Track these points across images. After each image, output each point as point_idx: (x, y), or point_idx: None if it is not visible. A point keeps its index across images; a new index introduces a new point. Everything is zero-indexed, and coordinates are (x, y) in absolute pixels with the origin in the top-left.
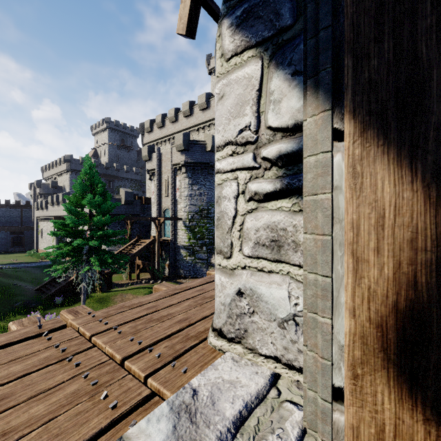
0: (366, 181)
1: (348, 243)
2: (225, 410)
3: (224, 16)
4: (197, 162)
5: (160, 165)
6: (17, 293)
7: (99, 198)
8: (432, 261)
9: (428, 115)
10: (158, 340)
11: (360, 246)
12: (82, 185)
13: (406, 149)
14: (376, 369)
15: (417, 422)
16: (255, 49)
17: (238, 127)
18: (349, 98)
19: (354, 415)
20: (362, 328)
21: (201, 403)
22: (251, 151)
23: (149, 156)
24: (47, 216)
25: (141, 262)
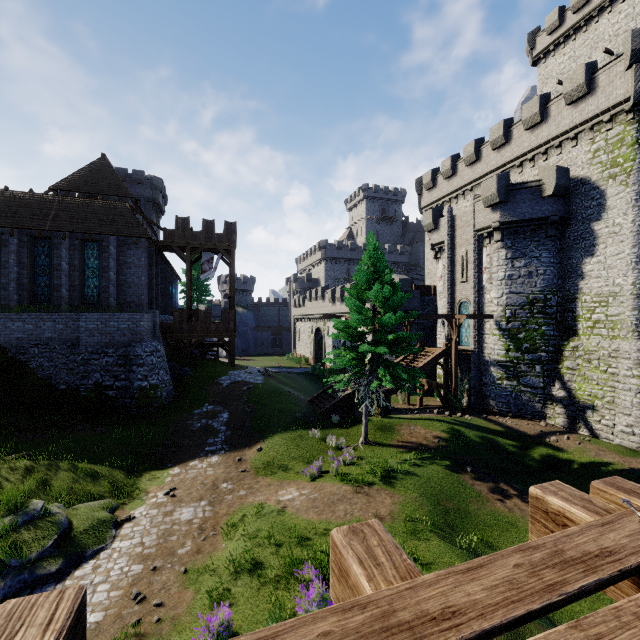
0: None
1: None
2: None
3: None
4: (523, 220)
5: (453, 235)
6: (294, 402)
7: (388, 288)
8: None
9: None
10: None
11: None
12: (366, 273)
13: None
14: None
15: None
16: None
17: None
18: None
19: None
20: None
21: None
22: None
23: (435, 223)
24: (304, 314)
25: (426, 381)
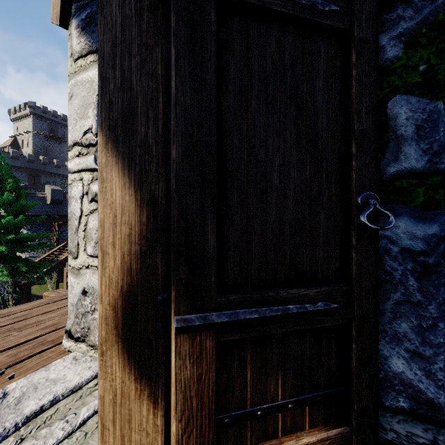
0: (108, 186)
1: (99, 239)
2: (27, 407)
3: (73, 16)
4: None
5: None
6: None
7: (9, 195)
8: (138, 251)
9: (136, 135)
10: (3, 350)
11: (105, 241)
12: None
13: (127, 160)
14: (113, 344)
15: (132, 382)
16: (96, 55)
17: (83, 128)
18: (99, 114)
19: (102, 386)
20: (106, 311)
21: (4, 405)
22: (93, 153)
23: None
24: None
25: None
